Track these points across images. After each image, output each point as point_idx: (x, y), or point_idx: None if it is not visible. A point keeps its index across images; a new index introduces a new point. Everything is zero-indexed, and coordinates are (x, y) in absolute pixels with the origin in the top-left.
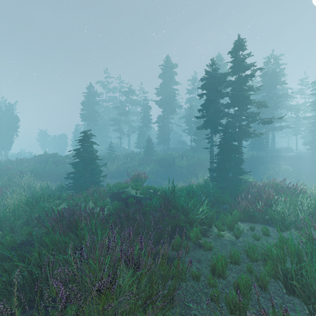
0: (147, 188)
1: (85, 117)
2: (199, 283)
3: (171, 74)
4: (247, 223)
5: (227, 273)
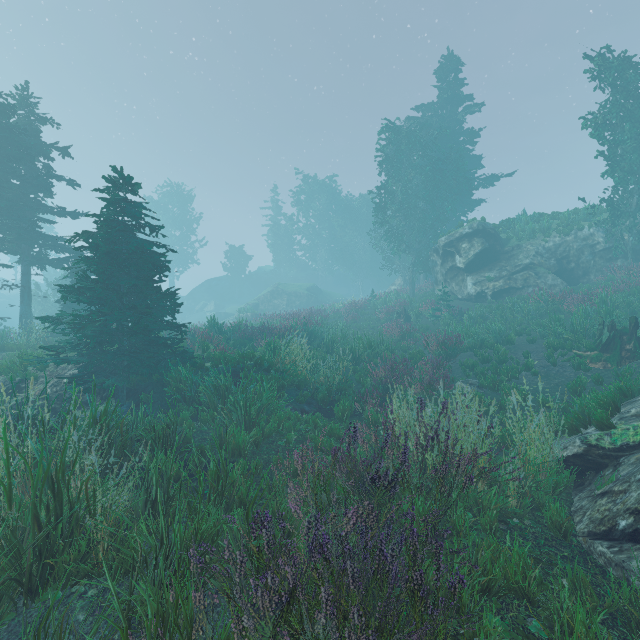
0: None
1: None
2: None
3: None
4: None
5: None
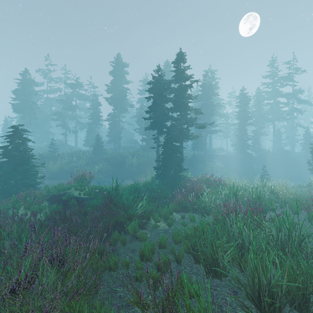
0: (92, 188)
1: (18, 108)
2: (129, 270)
3: (122, 73)
4: (180, 213)
5: (155, 257)
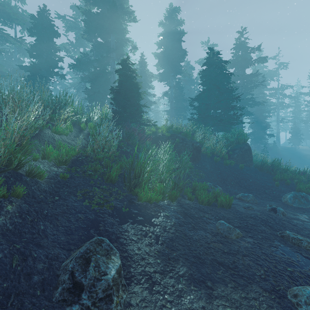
0: None
1: None
2: None
3: None
4: None
5: None
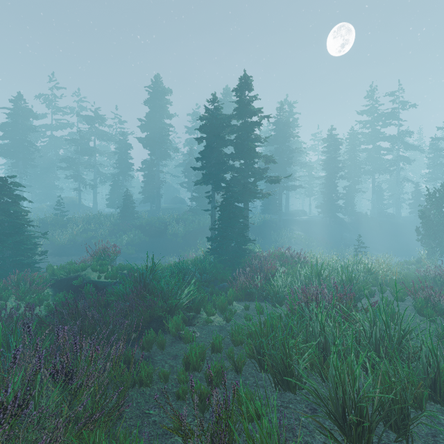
0: (118, 269)
1: (8, 151)
2: (168, 384)
3: (163, 103)
4: (244, 303)
5: (206, 364)
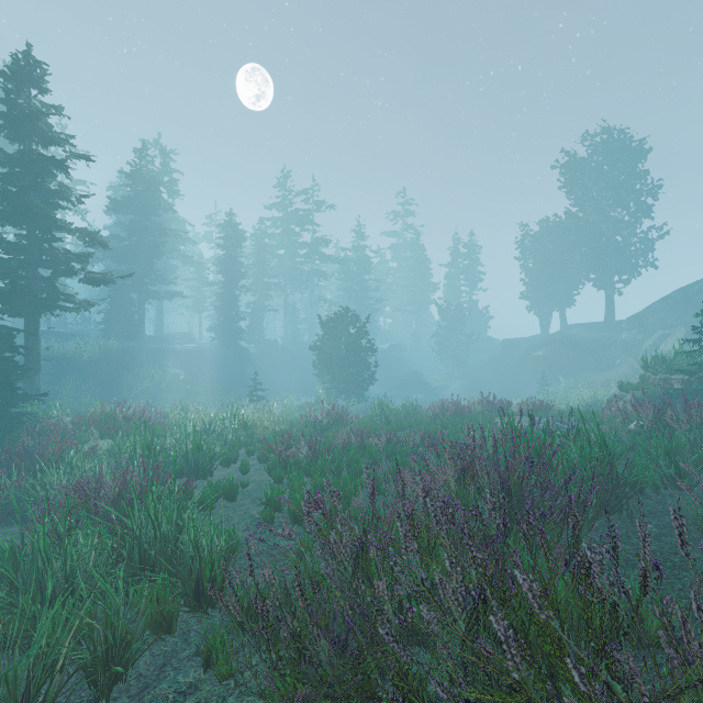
0: None
1: None
2: None
3: None
4: None
5: None
